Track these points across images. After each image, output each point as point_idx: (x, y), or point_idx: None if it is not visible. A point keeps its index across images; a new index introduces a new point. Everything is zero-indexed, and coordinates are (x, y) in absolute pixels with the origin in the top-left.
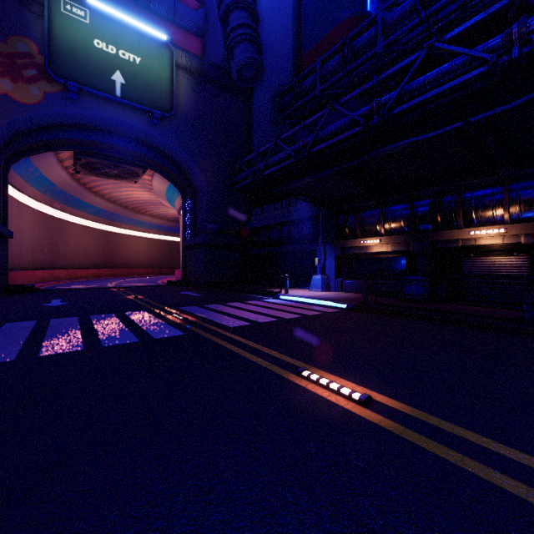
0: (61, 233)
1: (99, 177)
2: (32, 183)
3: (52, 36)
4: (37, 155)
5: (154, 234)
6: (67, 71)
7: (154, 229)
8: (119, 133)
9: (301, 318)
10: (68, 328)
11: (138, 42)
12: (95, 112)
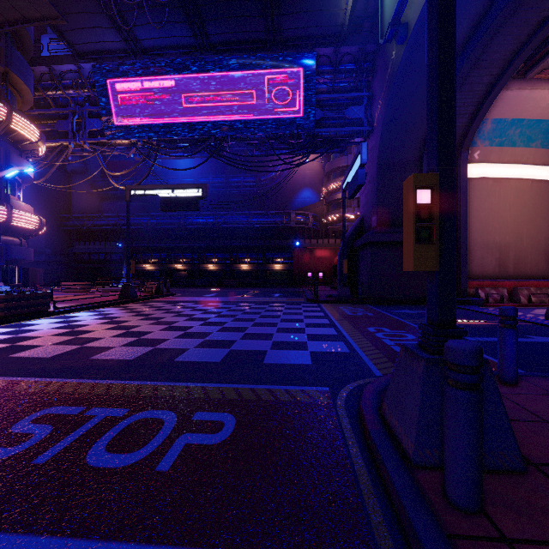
0: None
1: None
2: None
3: None
4: None
5: None
6: None
7: None
8: None
9: None
10: None
11: None
12: None
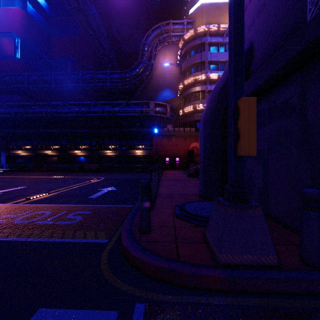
0: None
1: None
2: None
3: None
4: None
5: None
6: None
7: None
8: None
9: None
10: None
11: None
12: None
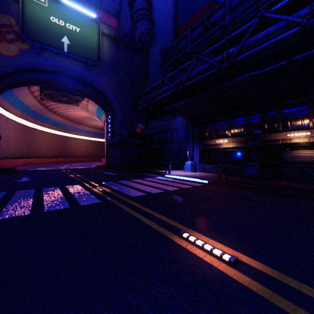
0: (33, 136)
1: (55, 102)
2: (15, 106)
3: (24, 14)
4: (17, 88)
5: (90, 137)
6: (33, 36)
7: (90, 134)
8: (67, 75)
9: (179, 190)
10: (25, 197)
11: (78, 19)
12: (51, 61)
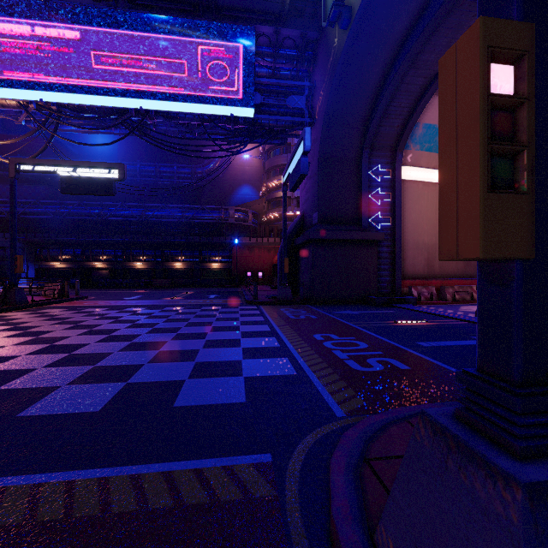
0: None
1: None
2: None
3: None
4: None
5: None
6: None
7: None
8: None
9: None
10: None
11: None
12: None
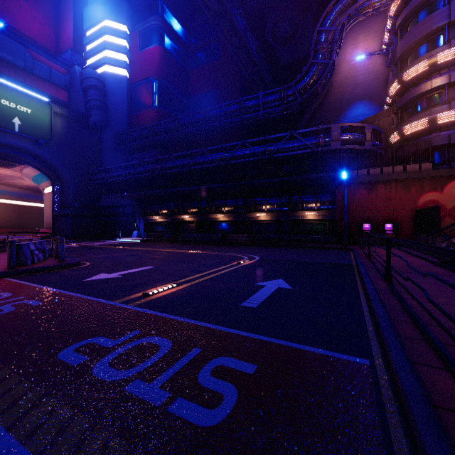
0: None
1: None
2: None
3: None
4: None
5: (6, 199)
6: None
7: (6, 195)
8: (11, 146)
9: (121, 243)
10: None
11: (30, 101)
12: (0, 139)
